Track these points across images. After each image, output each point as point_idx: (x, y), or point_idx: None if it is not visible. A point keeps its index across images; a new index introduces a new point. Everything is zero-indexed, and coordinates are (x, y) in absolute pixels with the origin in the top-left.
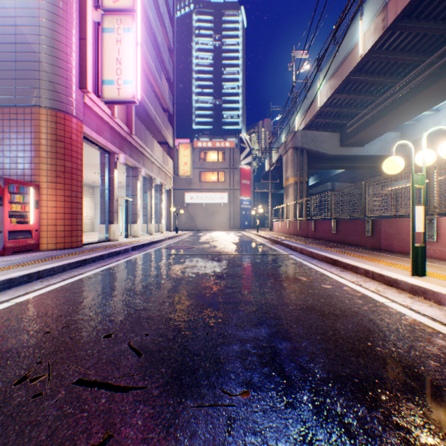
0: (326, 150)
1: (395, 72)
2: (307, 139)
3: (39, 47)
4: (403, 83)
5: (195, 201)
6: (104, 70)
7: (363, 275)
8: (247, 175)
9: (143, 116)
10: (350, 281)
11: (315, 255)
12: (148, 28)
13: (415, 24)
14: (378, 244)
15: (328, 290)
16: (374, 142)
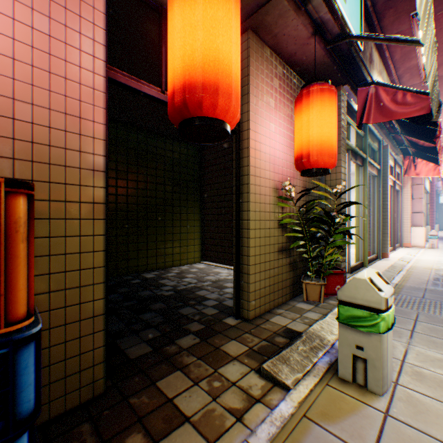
0: None
1: None
2: None
3: None
4: None
5: None
6: None
7: None
8: None
9: None
10: None
11: None
12: None
13: None
14: None
15: None
16: None
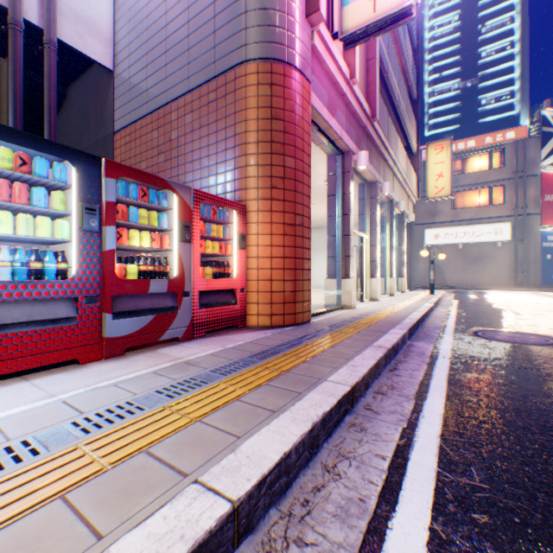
0: None
1: None
2: None
3: None
4: None
5: (442, 240)
6: None
7: None
8: None
9: None
10: None
11: None
12: None
13: None
14: None
15: None
16: None
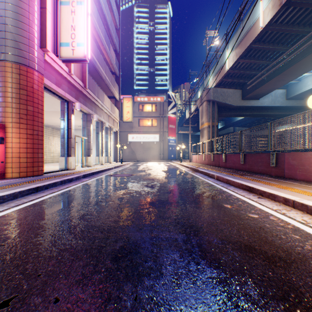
0: (231, 102)
1: (286, 42)
2: (217, 94)
3: (5, 11)
4: (292, 50)
5: (135, 140)
6: (61, 34)
7: (282, 203)
8: (173, 122)
9: (96, 76)
10: (272, 209)
11: (231, 182)
12: (100, 11)
13: (305, 1)
14: (282, 173)
15: (257, 221)
16: (267, 96)
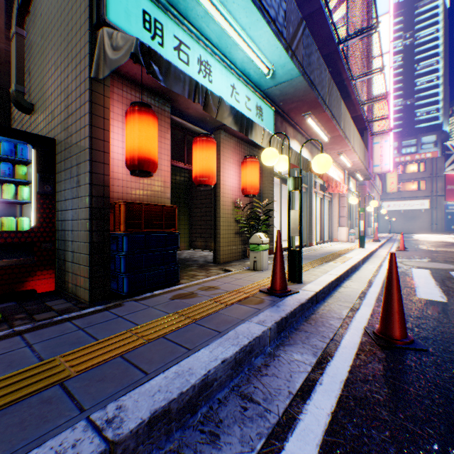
0: None
1: None
2: None
3: None
4: None
5: (391, 208)
6: (372, 161)
7: None
8: (453, 181)
9: None
10: None
11: None
12: None
13: None
14: None
15: None
16: None
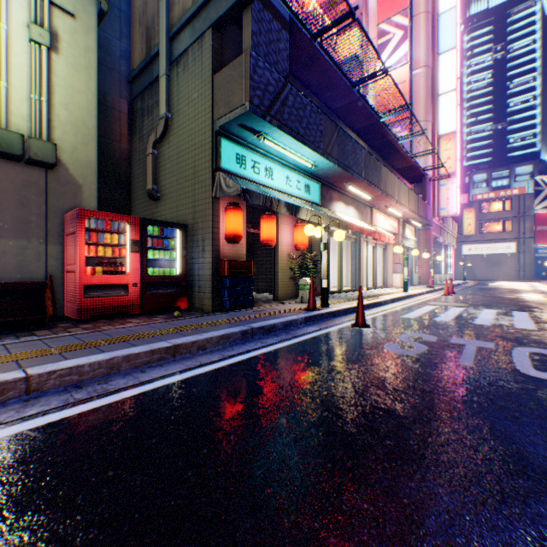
0: None
1: None
2: None
3: None
4: None
5: (473, 252)
6: (438, 203)
7: None
8: (544, 220)
9: None
10: None
11: None
12: None
13: None
14: None
15: None
16: None
